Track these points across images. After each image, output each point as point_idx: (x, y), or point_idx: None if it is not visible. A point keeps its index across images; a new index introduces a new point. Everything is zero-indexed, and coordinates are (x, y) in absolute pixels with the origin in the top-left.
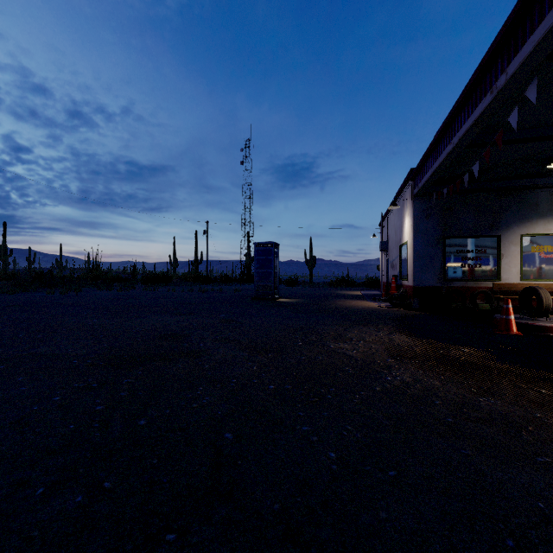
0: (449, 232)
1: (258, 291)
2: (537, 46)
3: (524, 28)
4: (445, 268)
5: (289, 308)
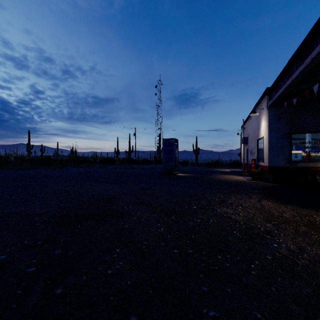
0: (295, 130)
1: (165, 169)
2: None
3: None
4: (291, 154)
5: (184, 179)
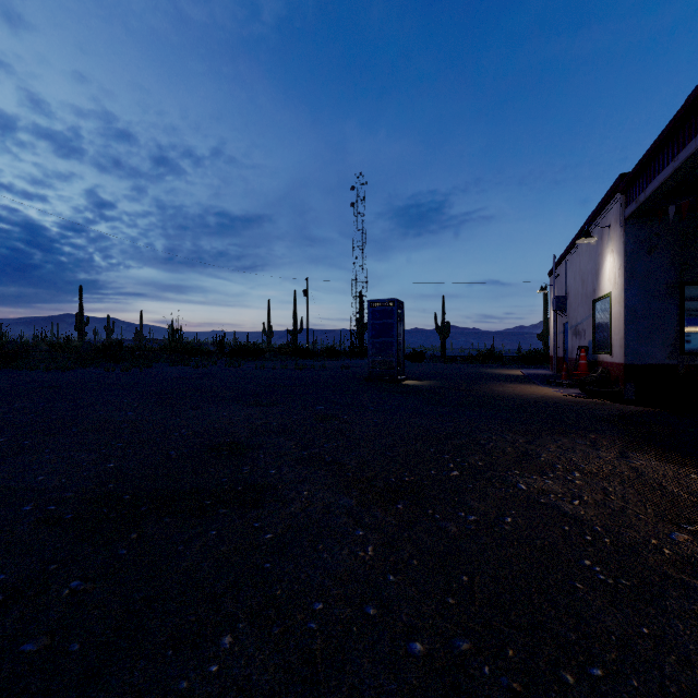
0: (692, 275)
1: (374, 369)
2: None
3: None
4: (683, 334)
5: (420, 395)
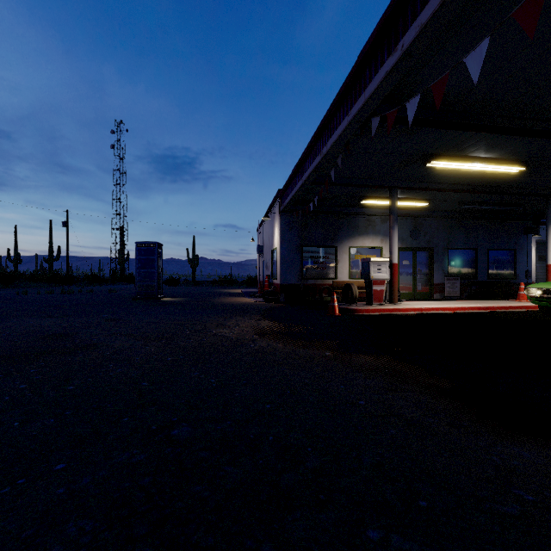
0: (306, 242)
1: (140, 291)
2: (338, 138)
3: (334, 123)
4: (303, 270)
5: (174, 306)
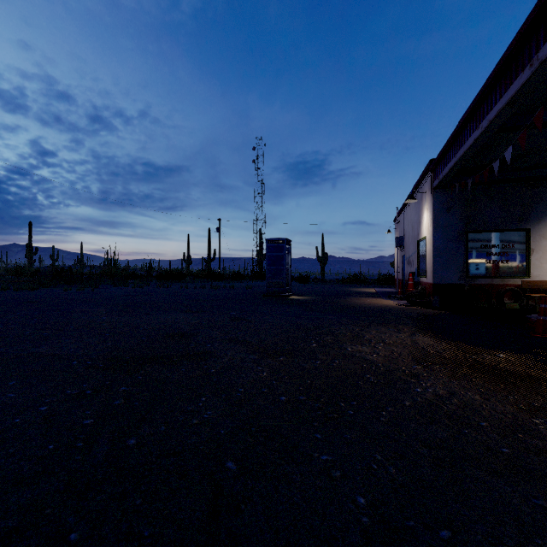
0: (473, 226)
1: (270, 288)
2: None
3: None
4: (468, 264)
5: (301, 305)
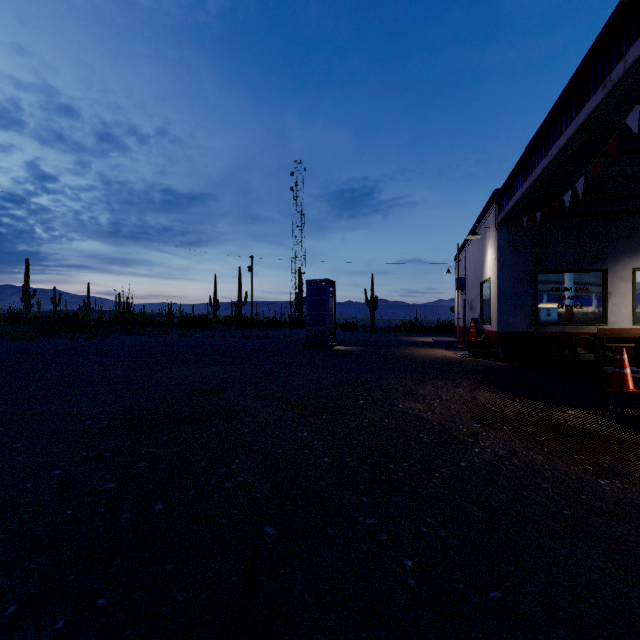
0: (543, 266)
1: (311, 337)
2: None
3: None
4: (537, 309)
5: (347, 357)
